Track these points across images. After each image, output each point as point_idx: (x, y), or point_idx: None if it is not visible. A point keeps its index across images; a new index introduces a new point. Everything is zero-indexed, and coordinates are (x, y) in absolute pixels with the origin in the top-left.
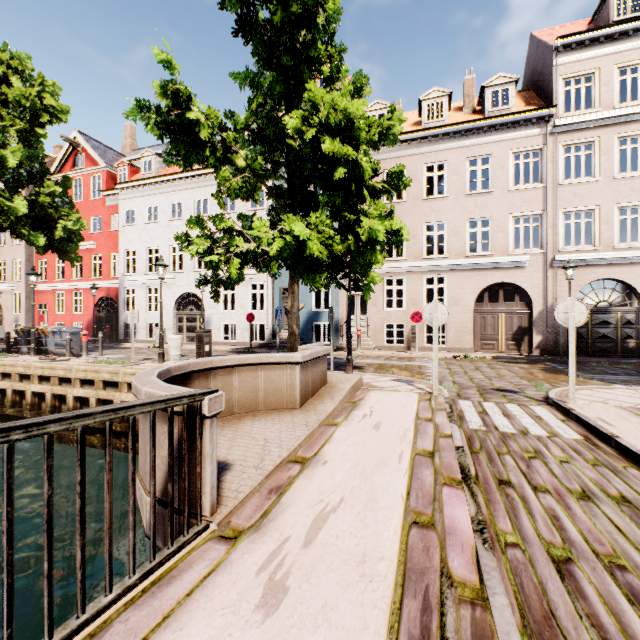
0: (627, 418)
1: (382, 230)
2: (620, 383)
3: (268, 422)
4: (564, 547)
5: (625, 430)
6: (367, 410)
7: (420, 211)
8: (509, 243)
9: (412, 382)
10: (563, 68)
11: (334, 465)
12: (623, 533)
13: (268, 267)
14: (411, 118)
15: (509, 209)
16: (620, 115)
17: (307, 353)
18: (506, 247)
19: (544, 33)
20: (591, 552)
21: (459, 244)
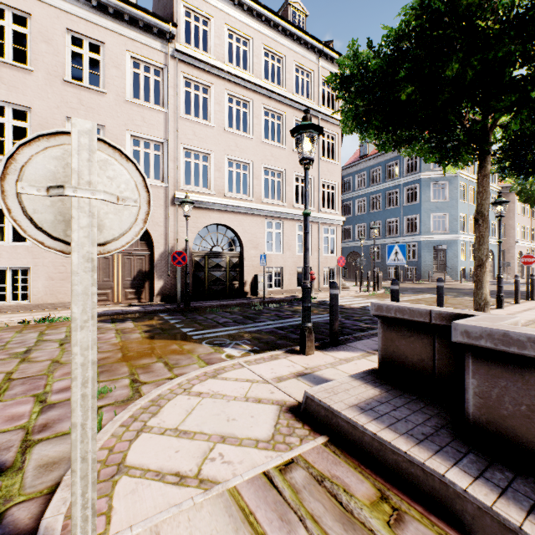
0: None
1: None
2: (231, 344)
3: None
4: None
5: None
6: None
7: None
8: None
9: None
10: None
11: None
12: None
13: None
14: None
15: (127, 124)
16: (229, 72)
17: None
18: None
19: None
20: None
21: None
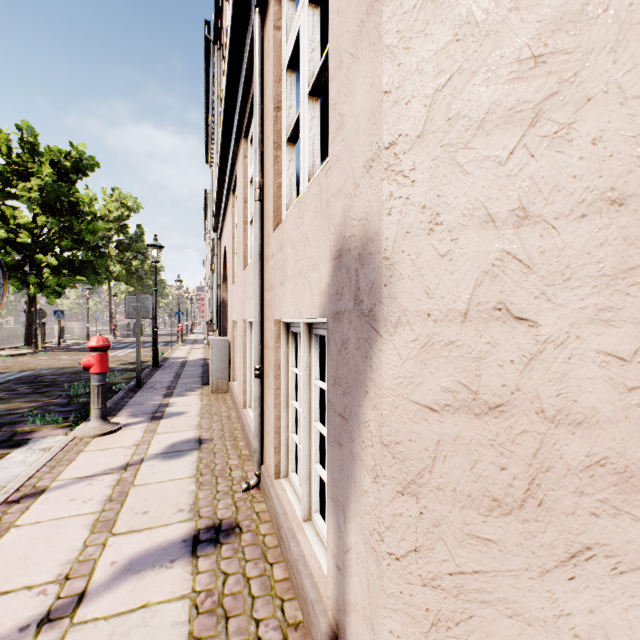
0: None
1: None
2: None
3: None
4: None
5: None
6: None
7: None
8: None
9: None
10: None
11: None
12: None
13: None
14: None
15: None
16: None
17: None
18: None
19: None
20: None
21: None
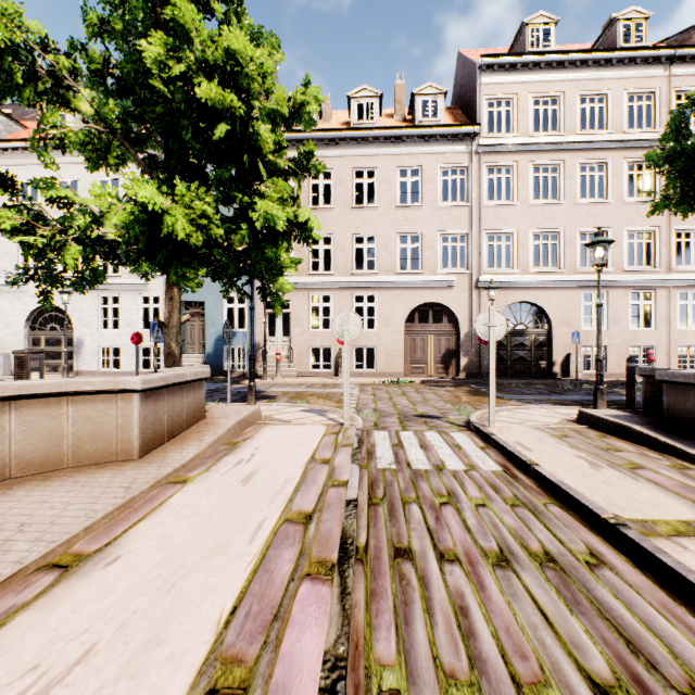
0: (544, 440)
1: (282, 217)
2: (535, 403)
3: (61, 489)
4: (471, 680)
5: (543, 455)
6: (247, 454)
7: (349, 220)
8: (438, 262)
9: (325, 412)
10: (487, 88)
11: (128, 564)
12: (551, 624)
13: (136, 263)
14: (341, 117)
15: (438, 226)
16: (534, 143)
17: (156, 376)
18: (435, 266)
19: (470, 53)
20: (510, 682)
21: (389, 260)
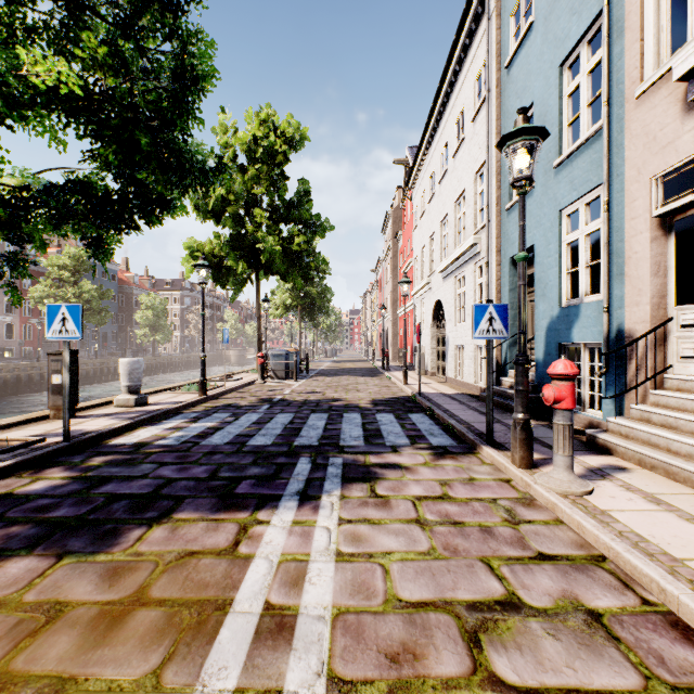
0: None
1: None
2: None
3: None
4: None
5: None
6: None
7: None
8: None
9: None
10: None
11: None
12: None
13: None
14: None
15: None
16: None
17: None
18: None
19: None
20: None
21: None
